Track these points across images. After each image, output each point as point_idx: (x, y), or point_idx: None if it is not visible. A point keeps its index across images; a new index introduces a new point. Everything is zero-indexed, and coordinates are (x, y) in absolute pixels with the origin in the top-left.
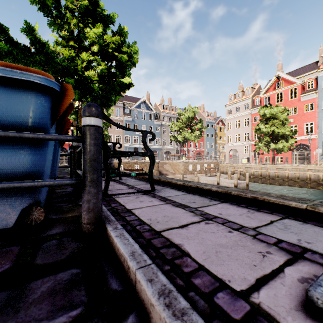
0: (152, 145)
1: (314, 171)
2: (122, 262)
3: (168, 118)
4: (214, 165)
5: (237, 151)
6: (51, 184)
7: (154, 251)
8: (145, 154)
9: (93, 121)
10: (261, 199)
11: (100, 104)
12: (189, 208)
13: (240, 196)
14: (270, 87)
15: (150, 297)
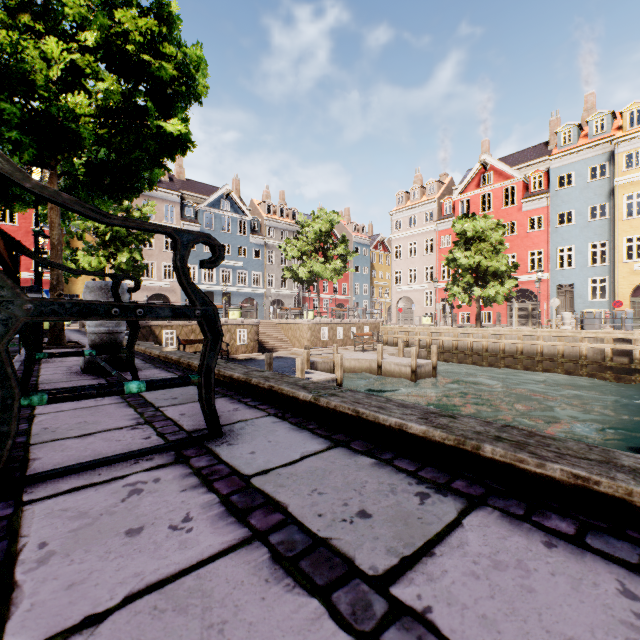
0: (245, 287)
1: (548, 340)
2: None
3: (279, 232)
4: (371, 328)
5: (413, 300)
6: None
7: None
8: (184, 313)
9: None
10: (617, 493)
11: (112, 185)
12: (352, 593)
13: (519, 467)
14: (471, 182)
15: None
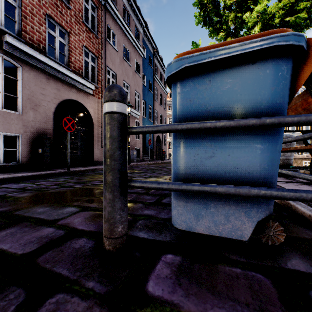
0: None
1: None
2: None
3: None
4: None
5: None
6: None
7: None
8: None
9: None
10: None
11: None
12: None
13: None
14: None
15: None
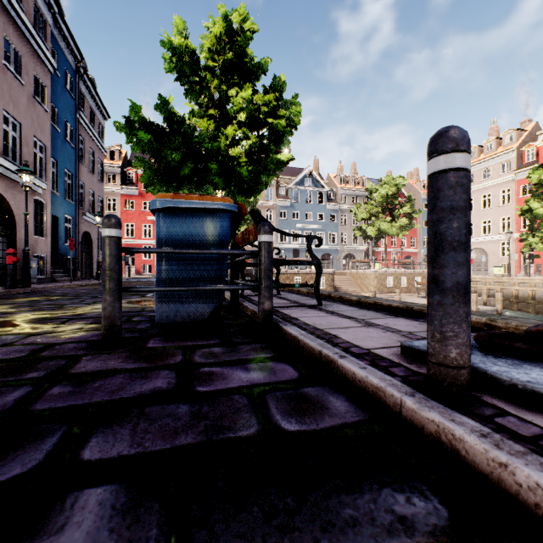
0: (323, 245)
1: None
2: (293, 341)
3: (351, 198)
4: None
5: (486, 251)
6: (237, 288)
7: (316, 335)
8: (310, 263)
9: (267, 238)
10: None
11: (247, 190)
12: (355, 319)
13: (422, 312)
14: None
15: (312, 345)
